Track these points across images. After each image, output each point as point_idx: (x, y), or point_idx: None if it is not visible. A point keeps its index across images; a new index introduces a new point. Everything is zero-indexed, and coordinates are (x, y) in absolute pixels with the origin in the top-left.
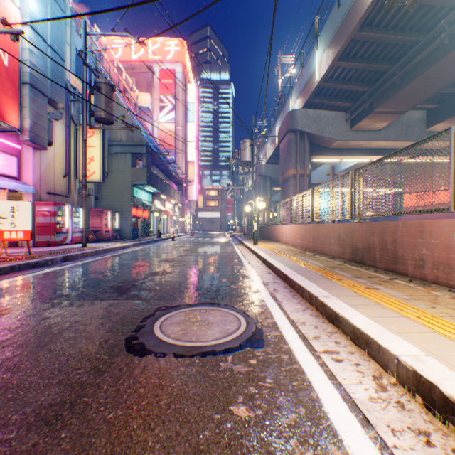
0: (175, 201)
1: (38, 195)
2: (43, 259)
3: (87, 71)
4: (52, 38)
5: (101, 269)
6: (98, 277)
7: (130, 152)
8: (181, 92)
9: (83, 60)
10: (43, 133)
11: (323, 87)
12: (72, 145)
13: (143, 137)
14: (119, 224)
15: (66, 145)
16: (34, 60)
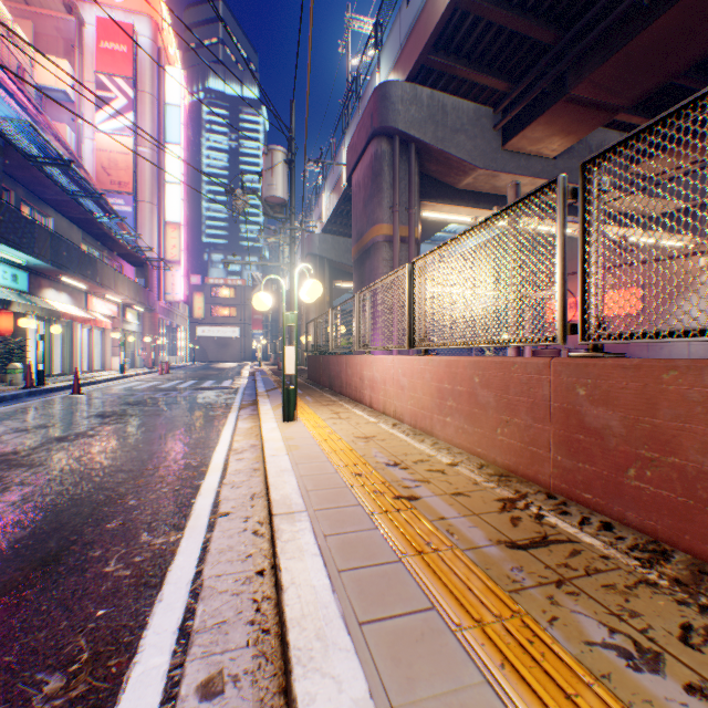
0: (122, 298)
1: None
2: None
3: None
4: None
5: None
6: None
7: None
8: (150, 76)
9: None
10: None
11: (466, 9)
12: None
13: None
14: None
15: None
16: None
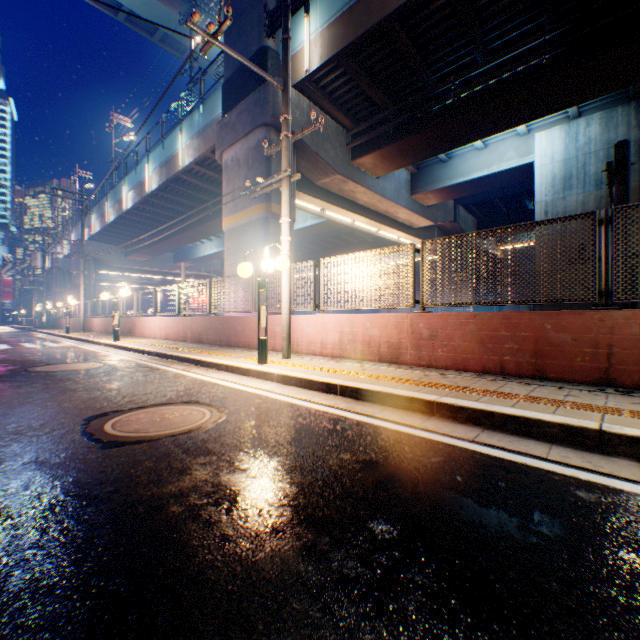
0: None
1: None
2: None
3: None
4: None
5: None
6: None
7: None
8: None
9: None
10: None
11: (100, 236)
12: None
13: None
14: None
15: None
16: None
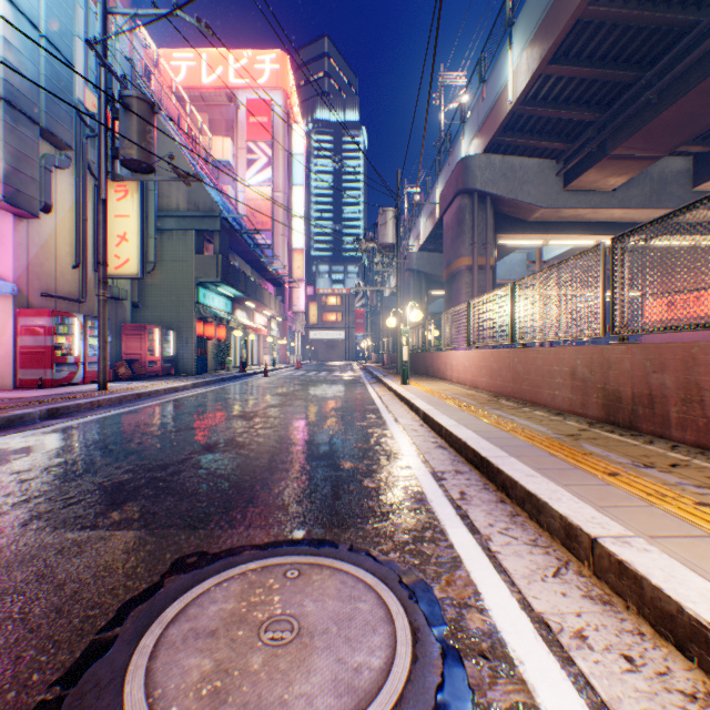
0: (272, 312)
1: (23, 299)
2: (1, 416)
3: (106, 77)
4: (49, 24)
5: (108, 437)
6: (89, 457)
7: (193, 228)
8: (282, 136)
9: (99, 56)
10: (32, 188)
11: (521, 113)
12: (89, 213)
13: (215, 203)
14: (174, 349)
15: (77, 212)
16: (13, 57)
